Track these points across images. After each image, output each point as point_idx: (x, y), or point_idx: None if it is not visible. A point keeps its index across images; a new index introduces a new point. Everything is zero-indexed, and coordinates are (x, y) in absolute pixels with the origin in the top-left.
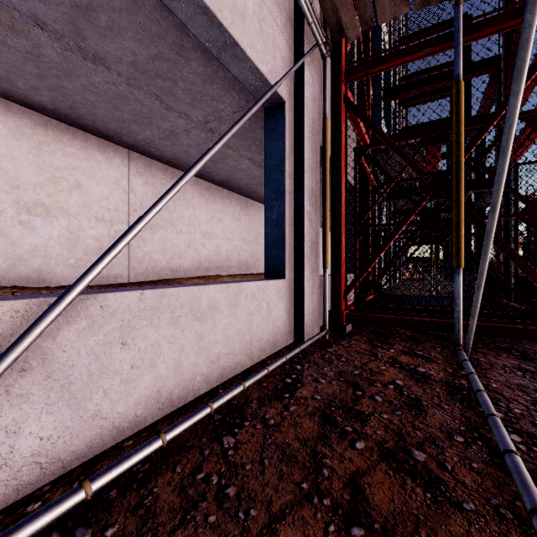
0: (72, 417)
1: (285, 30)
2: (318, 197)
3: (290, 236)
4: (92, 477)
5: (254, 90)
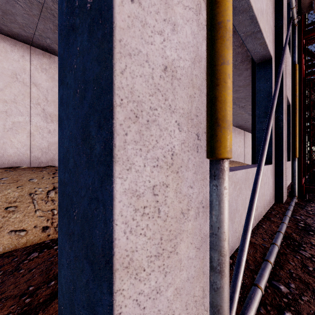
0: (231, 229)
1: (272, 15)
2: (286, 113)
3: (273, 138)
4: (268, 259)
5: (255, 54)
